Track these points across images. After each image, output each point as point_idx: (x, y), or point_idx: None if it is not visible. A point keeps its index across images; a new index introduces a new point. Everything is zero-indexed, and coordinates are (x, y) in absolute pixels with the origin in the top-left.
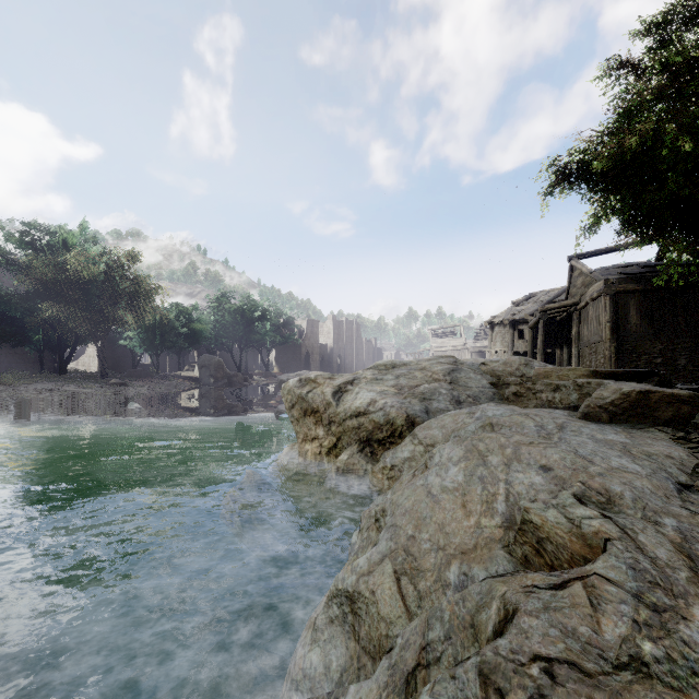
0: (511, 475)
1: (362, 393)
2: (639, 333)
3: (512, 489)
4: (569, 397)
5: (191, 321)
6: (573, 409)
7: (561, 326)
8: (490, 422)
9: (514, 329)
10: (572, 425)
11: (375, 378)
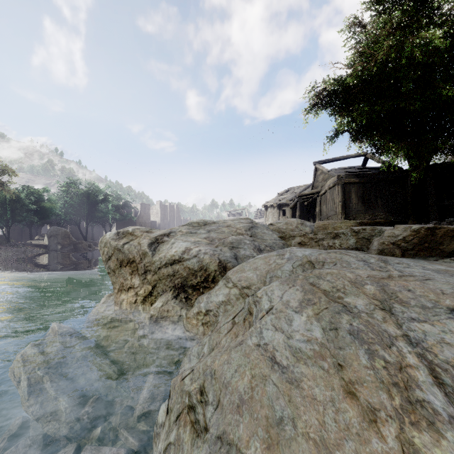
0: (409, 327)
1: (177, 243)
2: (357, 209)
3: (433, 356)
4: (348, 241)
5: (41, 200)
6: (355, 250)
7: (309, 207)
8: (309, 259)
9: (280, 210)
10: (390, 258)
11: (189, 232)
